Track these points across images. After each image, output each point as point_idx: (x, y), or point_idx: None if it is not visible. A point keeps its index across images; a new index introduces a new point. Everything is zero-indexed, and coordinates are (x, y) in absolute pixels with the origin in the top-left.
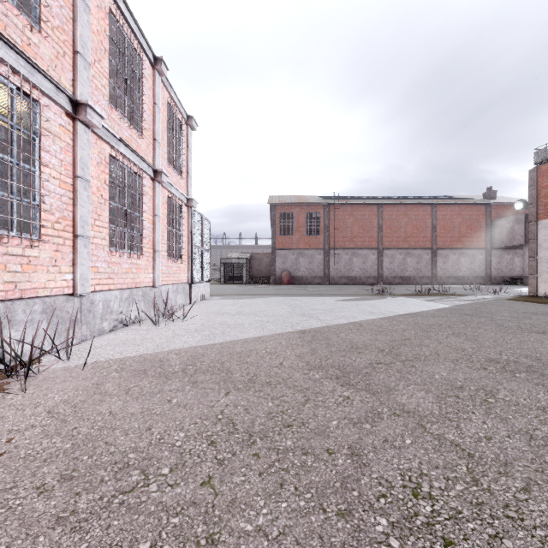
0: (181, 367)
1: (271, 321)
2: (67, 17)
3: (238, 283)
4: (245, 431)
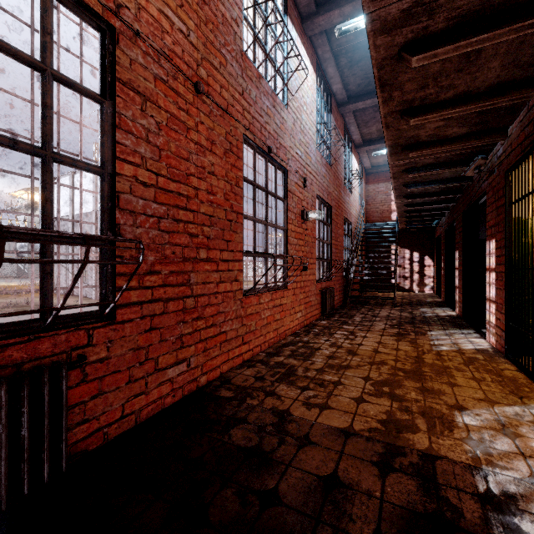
0: None
1: None
2: None
3: None
4: None
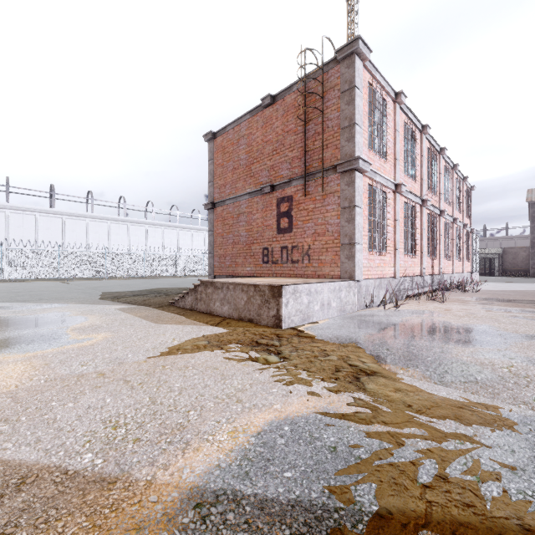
0: (500, 291)
1: (531, 288)
2: (451, 195)
3: (489, 276)
4: (526, 295)
